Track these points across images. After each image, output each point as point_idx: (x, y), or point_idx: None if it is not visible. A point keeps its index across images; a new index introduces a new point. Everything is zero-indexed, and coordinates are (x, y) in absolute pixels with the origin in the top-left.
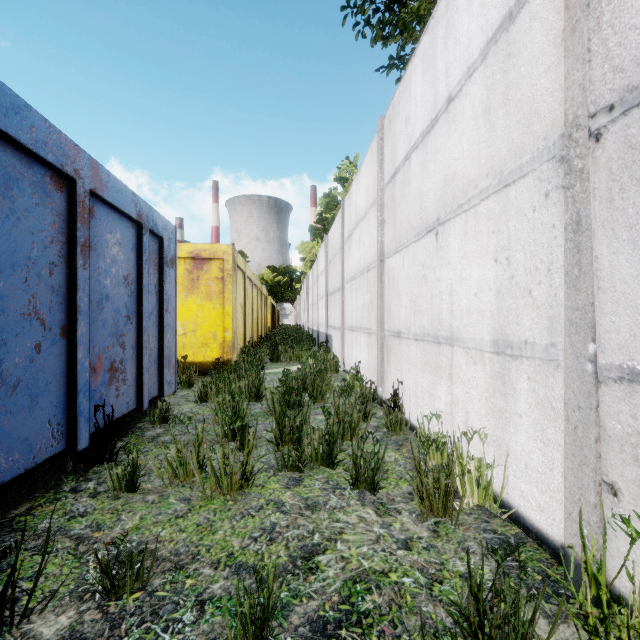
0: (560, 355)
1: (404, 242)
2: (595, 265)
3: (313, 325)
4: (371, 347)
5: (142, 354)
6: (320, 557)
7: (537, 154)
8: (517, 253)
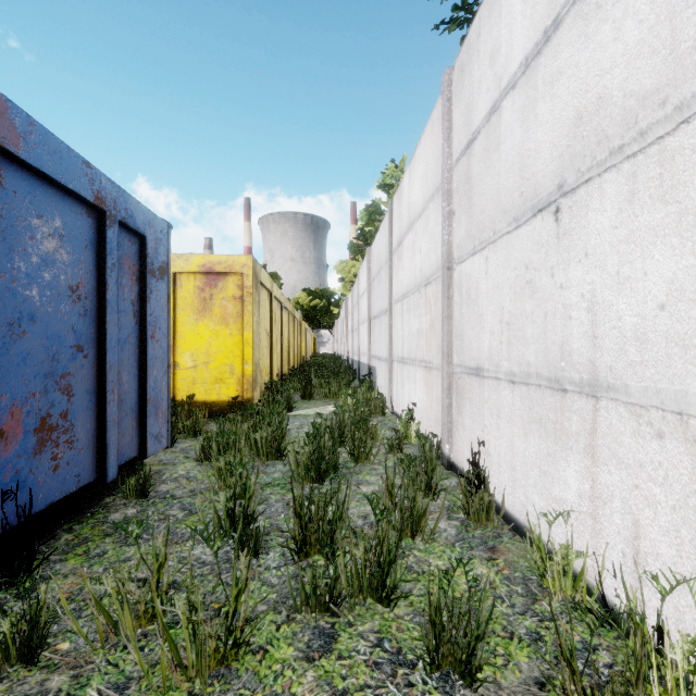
0: None
1: (488, 236)
2: None
3: (353, 354)
4: (431, 386)
5: (105, 401)
6: None
7: None
8: None
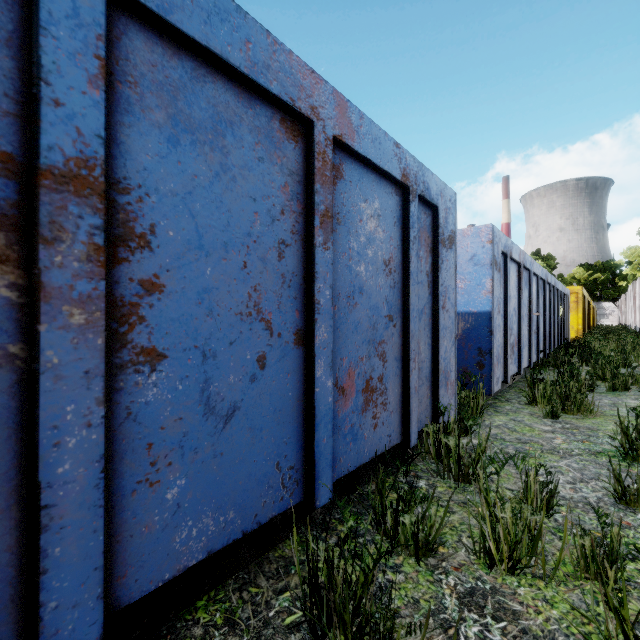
0: None
1: None
2: None
3: (639, 324)
4: None
5: (567, 329)
6: None
7: None
8: None
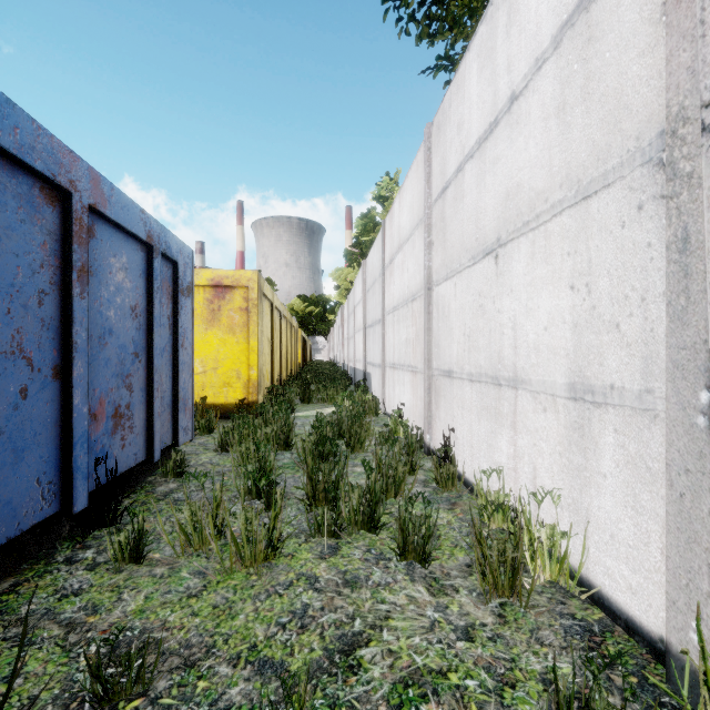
0: (658, 404)
1: (456, 267)
2: (709, 293)
3: (349, 361)
4: (416, 388)
5: (153, 397)
6: (362, 651)
7: (627, 158)
8: (600, 279)
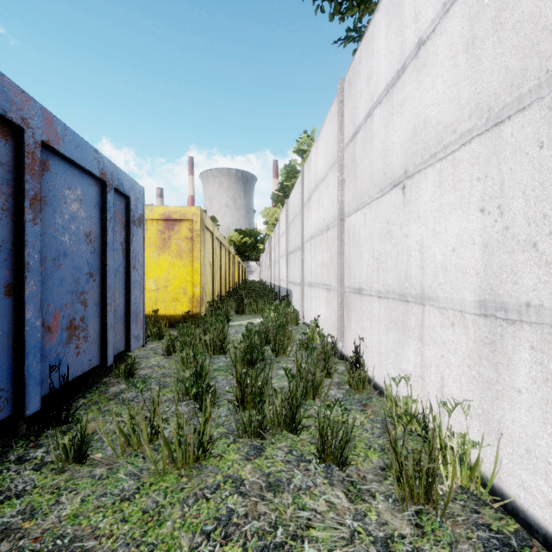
0: None
1: (366, 199)
2: None
3: (275, 281)
4: (330, 302)
5: (106, 311)
6: None
7: (546, 78)
8: (514, 200)
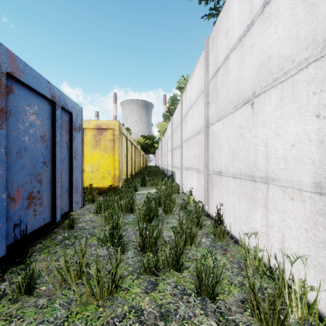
0: None
1: (224, 113)
2: None
3: (164, 166)
4: (200, 180)
5: (55, 186)
6: None
7: None
8: None
